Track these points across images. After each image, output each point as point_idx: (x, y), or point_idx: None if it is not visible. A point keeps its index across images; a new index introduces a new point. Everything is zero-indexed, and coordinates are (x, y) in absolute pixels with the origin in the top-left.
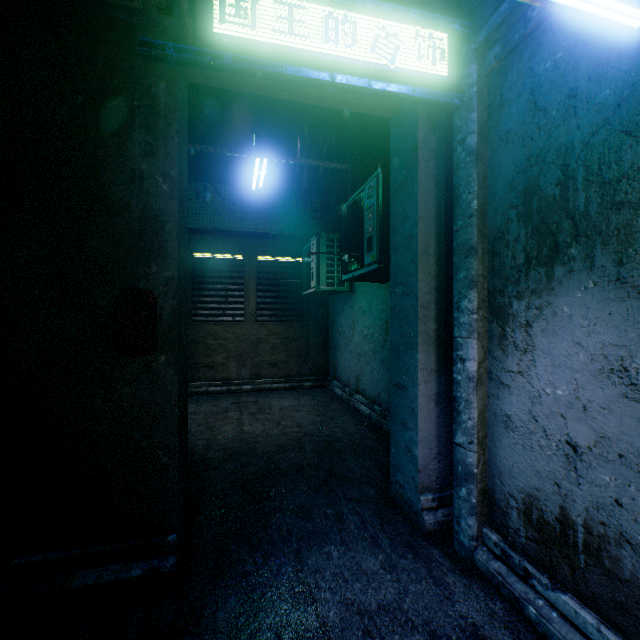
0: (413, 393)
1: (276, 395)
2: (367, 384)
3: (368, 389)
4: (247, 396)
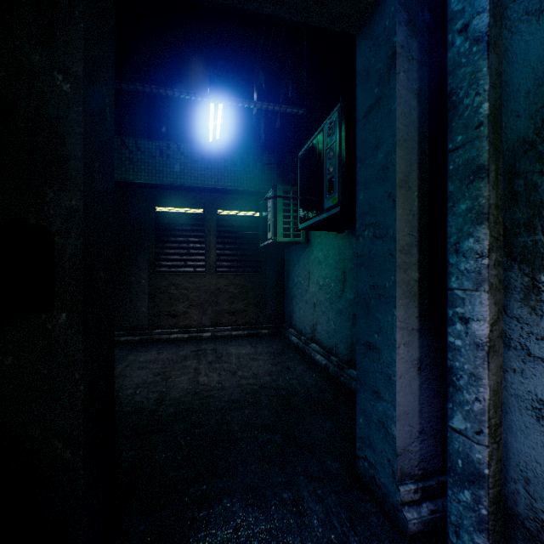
0: (389, 357)
1: (234, 342)
2: (323, 334)
3: (324, 339)
4: (207, 343)
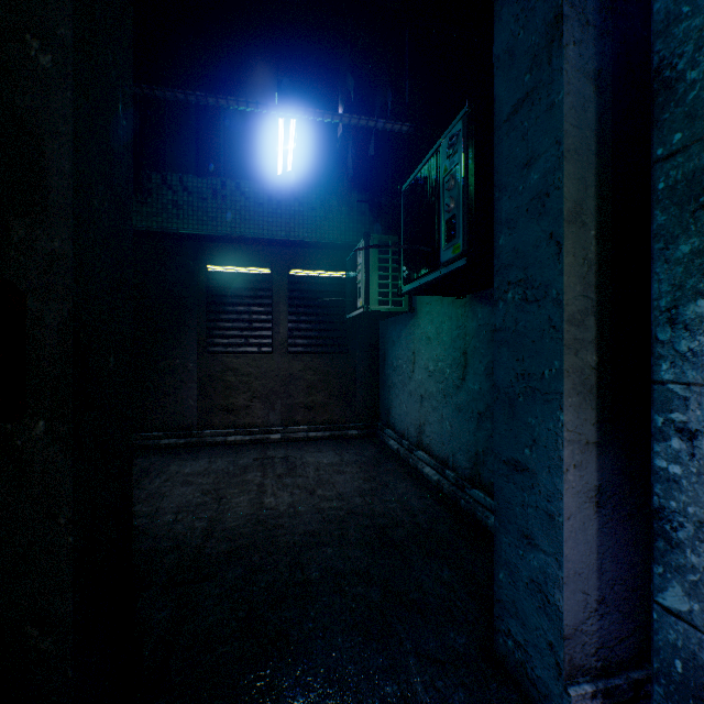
0: (550, 485)
1: (312, 447)
2: (434, 438)
3: (436, 445)
4: (275, 449)
